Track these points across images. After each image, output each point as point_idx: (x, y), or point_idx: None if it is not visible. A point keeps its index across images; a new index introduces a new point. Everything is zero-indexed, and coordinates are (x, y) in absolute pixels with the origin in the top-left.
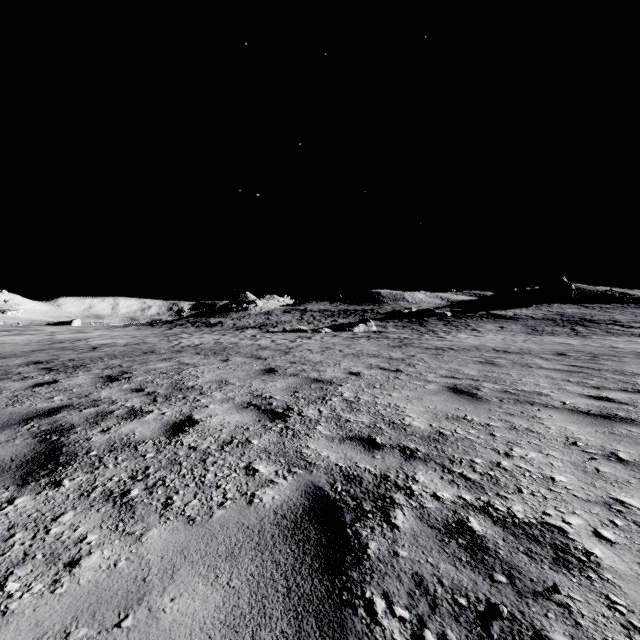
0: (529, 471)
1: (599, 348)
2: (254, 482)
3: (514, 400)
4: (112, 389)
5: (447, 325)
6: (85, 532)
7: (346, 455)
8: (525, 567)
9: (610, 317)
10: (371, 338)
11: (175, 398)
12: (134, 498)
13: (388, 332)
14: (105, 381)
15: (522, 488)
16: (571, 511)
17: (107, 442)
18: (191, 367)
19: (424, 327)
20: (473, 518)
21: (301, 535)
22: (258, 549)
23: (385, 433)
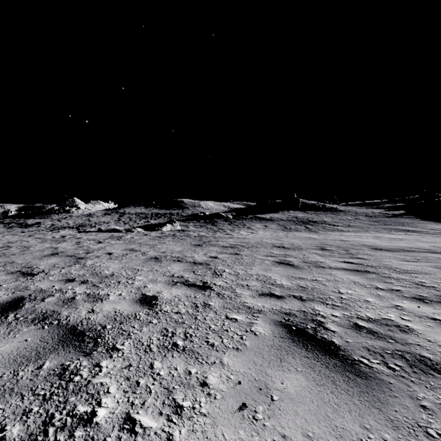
0: None
1: (336, 241)
2: None
3: (401, 359)
4: None
5: (231, 224)
6: None
7: None
8: None
9: (321, 219)
10: (176, 236)
11: None
12: None
13: (189, 230)
14: None
15: None
16: None
17: None
18: None
19: (215, 226)
20: None
21: None
22: None
23: None
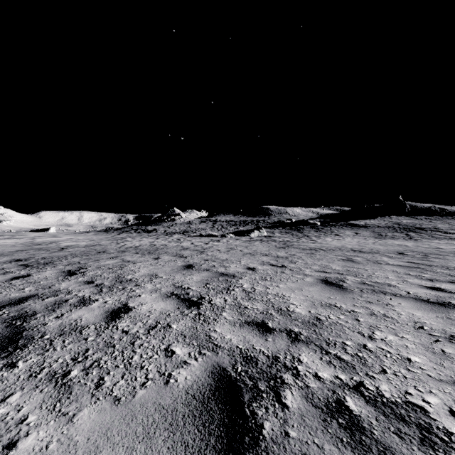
0: (389, 352)
1: (428, 249)
2: (171, 363)
3: (371, 290)
4: (70, 281)
5: (317, 231)
6: (27, 413)
7: (245, 338)
8: (397, 448)
9: (433, 226)
10: (263, 241)
11: (116, 289)
12: (72, 379)
13: (275, 236)
14: (66, 275)
15: (386, 368)
16: (428, 390)
17: (59, 327)
18: (131, 264)
19: (301, 233)
20: (349, 397)
21: (207, 415)
22: (170, 430)
23: (275, 318)
